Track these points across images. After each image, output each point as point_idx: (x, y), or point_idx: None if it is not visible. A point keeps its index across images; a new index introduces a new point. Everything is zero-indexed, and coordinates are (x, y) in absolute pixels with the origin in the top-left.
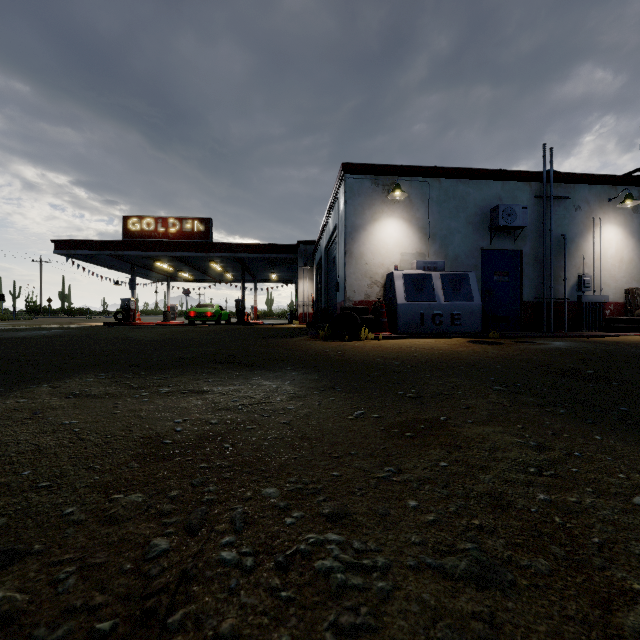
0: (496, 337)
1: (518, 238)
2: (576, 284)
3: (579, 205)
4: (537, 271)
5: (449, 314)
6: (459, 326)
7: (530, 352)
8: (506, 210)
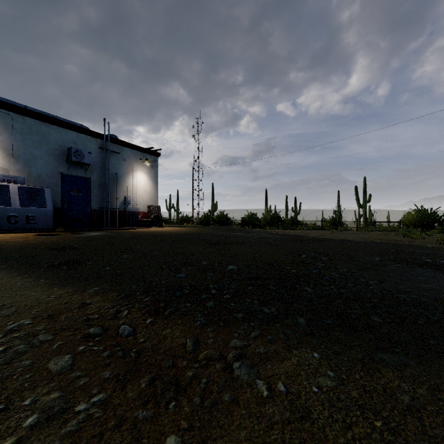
0: (62, 231)
1: (88, 170)
2: (124, 201)
3: (125, 158)
4: (101, 192)
5: (25, 216)
6: (34, 224)
7: (66, 239)
8: (77, 151)
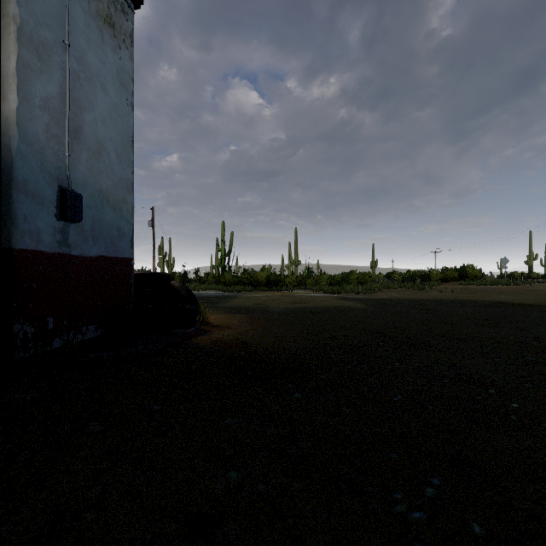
0: None
1: None
2: None
3: None
4: None
5: None
6: None
7: None
8: None
